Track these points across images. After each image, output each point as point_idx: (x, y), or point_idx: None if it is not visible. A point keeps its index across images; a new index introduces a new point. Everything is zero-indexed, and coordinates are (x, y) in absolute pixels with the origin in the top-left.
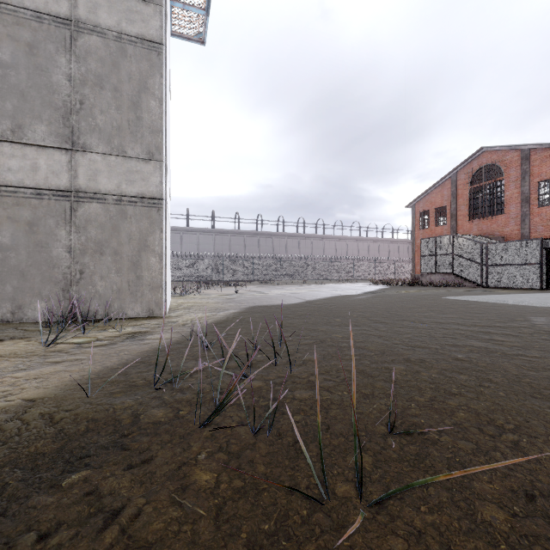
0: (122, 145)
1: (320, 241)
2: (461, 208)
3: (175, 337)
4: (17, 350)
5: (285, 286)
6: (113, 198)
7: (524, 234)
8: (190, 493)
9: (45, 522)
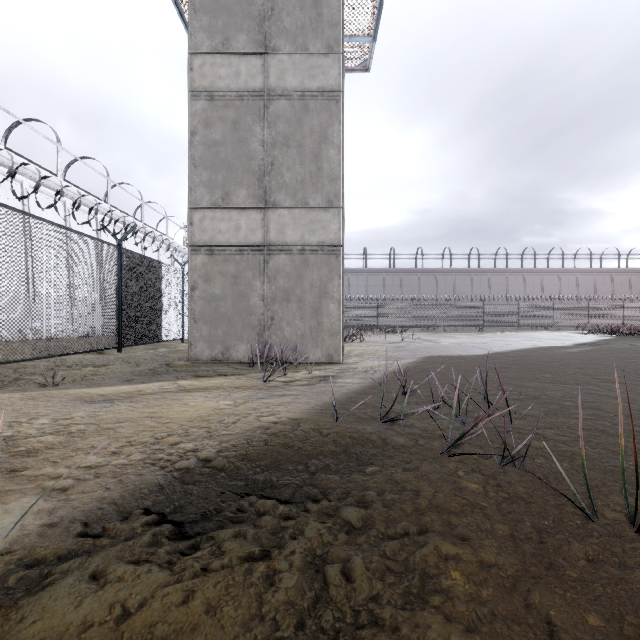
0: (305, 197)
1: (501, 276)
2: None
3: (364, 382)
4: (245, 383)
5: (456, 334)
6: (298, 248)
7: None
8: (467, 492)
9: (374, 488)
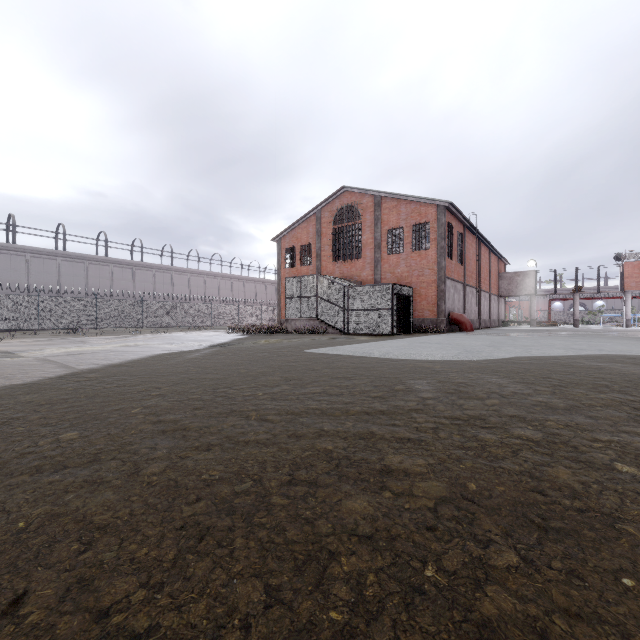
0: None
1: (166, 274)
2: (325, 248)
3: None
4: None
5: (95, 338)
6: None
7: (377, 279)
8: None
9: None
